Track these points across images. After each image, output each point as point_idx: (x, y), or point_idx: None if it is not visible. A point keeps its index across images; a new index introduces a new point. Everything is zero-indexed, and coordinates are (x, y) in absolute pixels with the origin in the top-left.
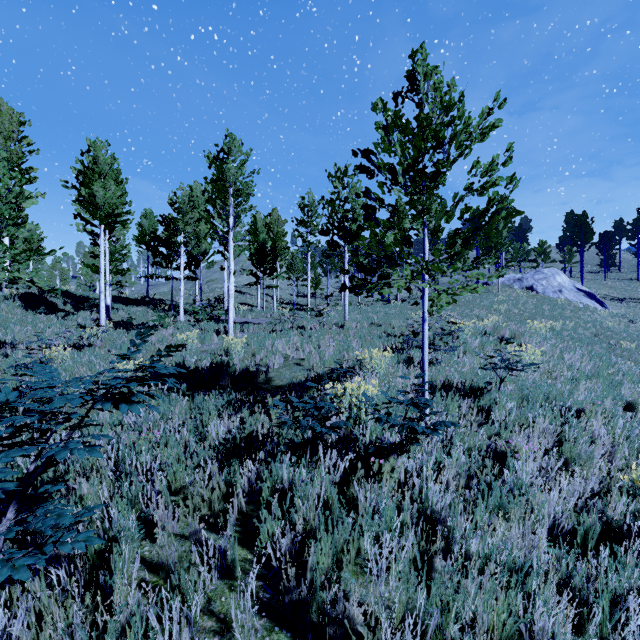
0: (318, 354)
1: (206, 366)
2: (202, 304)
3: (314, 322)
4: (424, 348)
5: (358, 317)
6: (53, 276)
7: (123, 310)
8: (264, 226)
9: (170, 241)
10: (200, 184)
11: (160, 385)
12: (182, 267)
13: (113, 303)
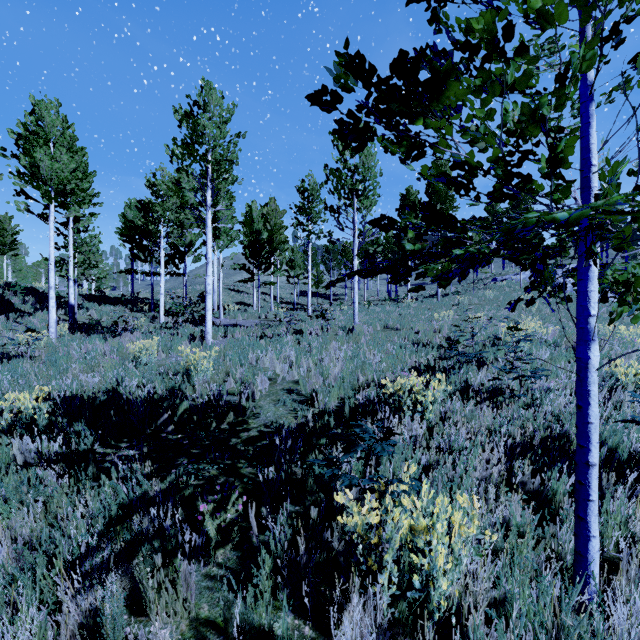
0: (320, 374)
1: (140, 400)
2: (191, 303)
3: (315, 325)
4: (588, 408)
5: (367, 318)
6: (38, 274)
7: (95, 310)
8: (260, 217)
9: (147, 229)
10: (166, 146)
11: (45, 440)
12: (162, 260)
13: (86, 302)
